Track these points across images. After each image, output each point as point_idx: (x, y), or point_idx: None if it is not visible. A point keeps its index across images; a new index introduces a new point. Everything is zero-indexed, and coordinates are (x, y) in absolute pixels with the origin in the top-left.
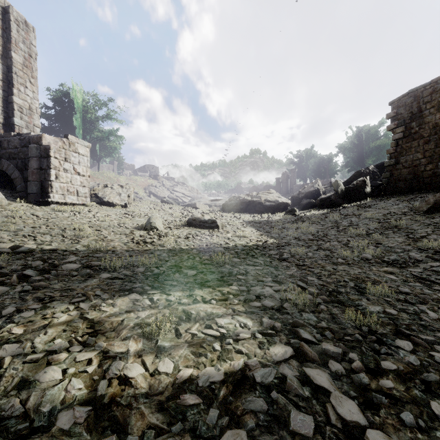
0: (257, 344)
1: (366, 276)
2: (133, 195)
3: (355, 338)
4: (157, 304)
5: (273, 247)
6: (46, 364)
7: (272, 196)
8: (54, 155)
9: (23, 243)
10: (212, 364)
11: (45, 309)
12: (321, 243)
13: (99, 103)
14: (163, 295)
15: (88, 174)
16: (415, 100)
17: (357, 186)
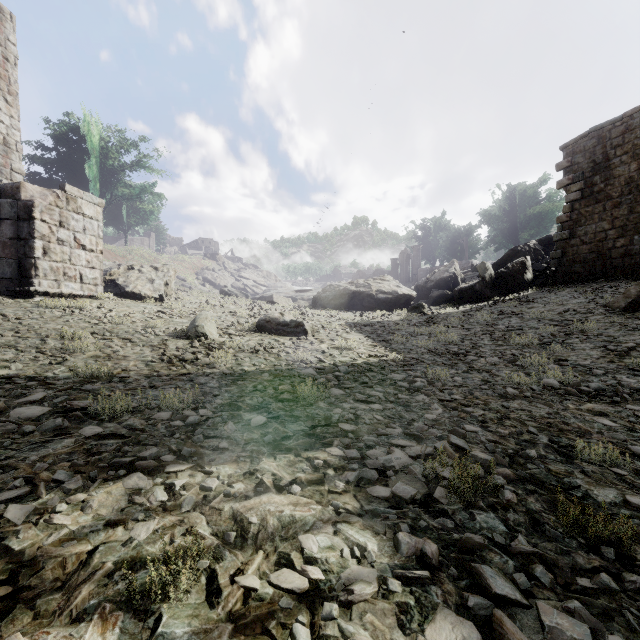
0: (394, 612)
1: (563, 420)
2: (179, 283)
3: (601, 584)
4: (181, 498)
5: (397, 367)
6: None
7: (388, 286)
8: (41, 217)
9: None
10: None
11: None
12: (472, 360)
13: (126, 143)
14: (198, 474)
15: (99, 249)
16: (599, 142)
17: (514, 271)
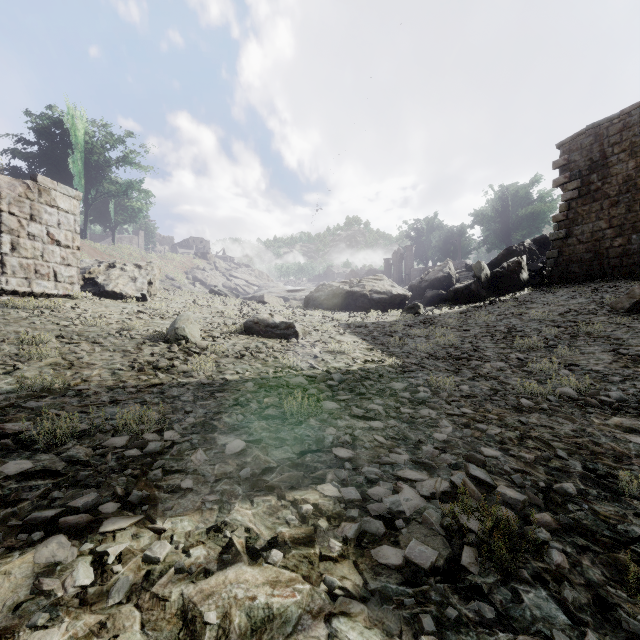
0: None
1: (592, 439)
2: (167, 282)
3: None
4: (112, 578)
5: (397, 374)
6: None
7: (382, 285)
8: (9, 209)
9: None
10: None
11: None
12: (476, 365)
13: (112, 138)
14: (145, 532)
15: (76, 245)
16: (596, 140)
17: (509, 270)
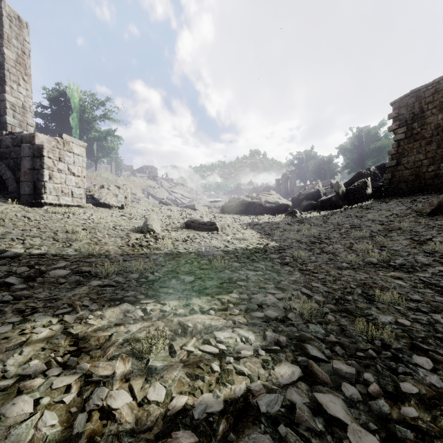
0: (260, 362)
1: (373, 281)
2: (131, 196)
3: (368, 354)
4: (151, 315)
5: (275, 251)
6: (16, 392)
7: (272, 198)
8: (48, 155)
9: (10, 246)
10: (210, 389)
11: (24, 322)
12: (324, 246)
13: (96, 102)
14: (158, 304)
15: (83, 175)
16: (417, 100)
17: (358, 187)
